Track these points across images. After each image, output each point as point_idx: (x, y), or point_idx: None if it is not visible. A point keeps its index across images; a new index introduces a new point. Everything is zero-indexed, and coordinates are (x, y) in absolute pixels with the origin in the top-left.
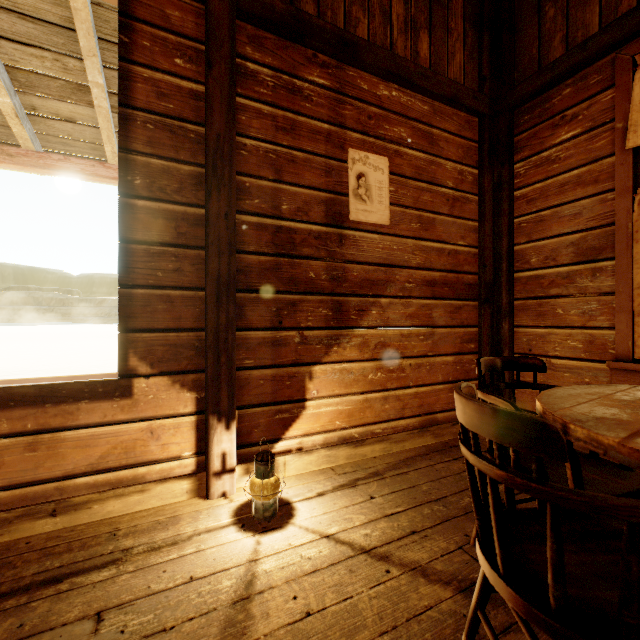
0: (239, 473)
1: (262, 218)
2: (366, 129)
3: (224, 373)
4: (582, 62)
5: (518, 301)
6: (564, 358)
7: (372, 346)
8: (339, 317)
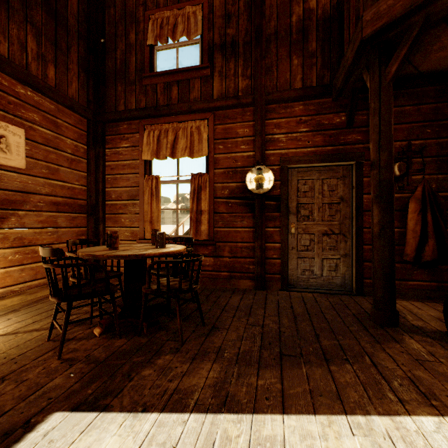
0: None
1: None
2: (7, 109)
3: None
4: (129, 118)
5: (107, 215)
6: (124, 240)
7: (12, 239)
8: None
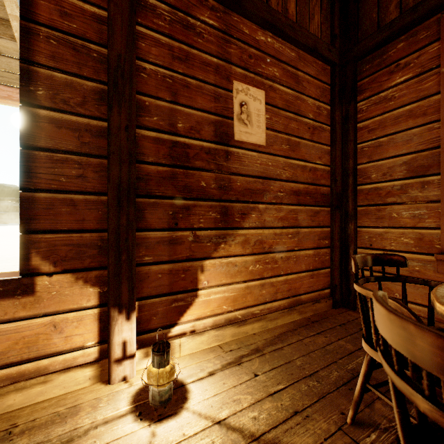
0: (139, 357)
1: (160, 133)
2: (247, 66)
3: (125, 269)
4: (414, 21)
5: (361, 207)
6: (398, 251)
7: (252, 243)
8: (226, 219)
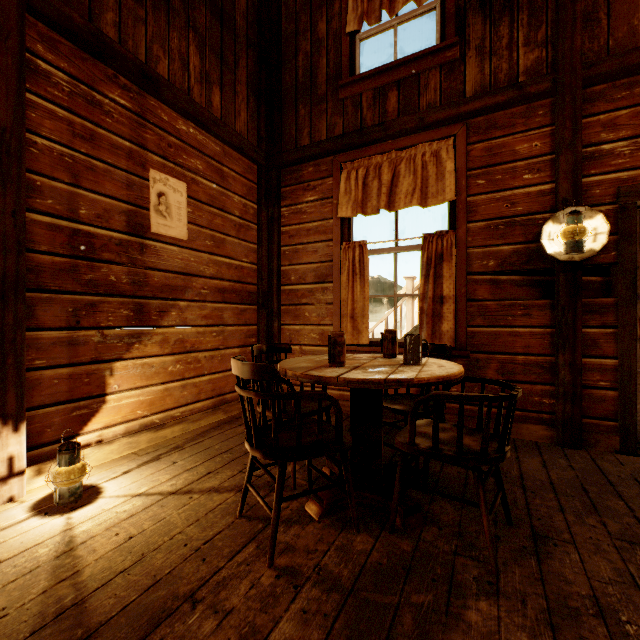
0: (29, 476)
1: (57, 219)
2: (167, 155)
3: (11, 374)
4: (318, 155)
5: (284, 306)
6: (309, 345)
7: (172, 342)
8: (141, 317)
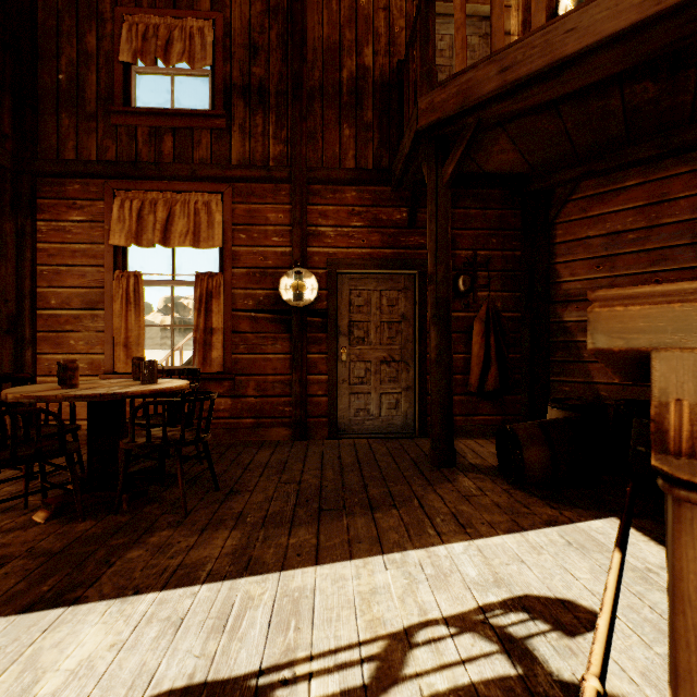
0: None
1: None
2: None
3: None
4: (86, 174)
5: (42, 333)
6: None
7: None
8: None
